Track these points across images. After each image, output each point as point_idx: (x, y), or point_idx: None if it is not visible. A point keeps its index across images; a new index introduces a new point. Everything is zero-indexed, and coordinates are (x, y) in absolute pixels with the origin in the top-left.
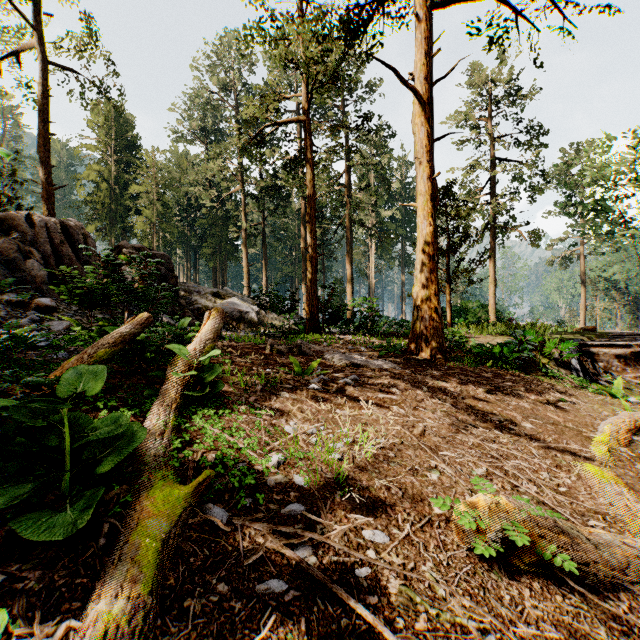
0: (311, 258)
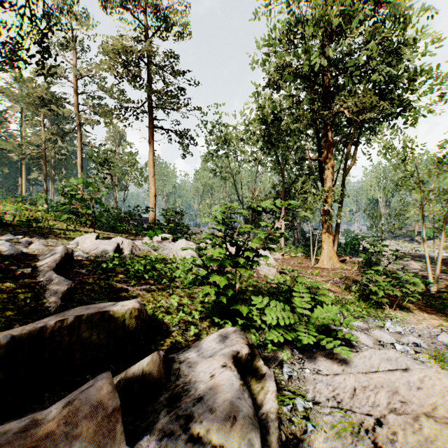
0: (46, 191)
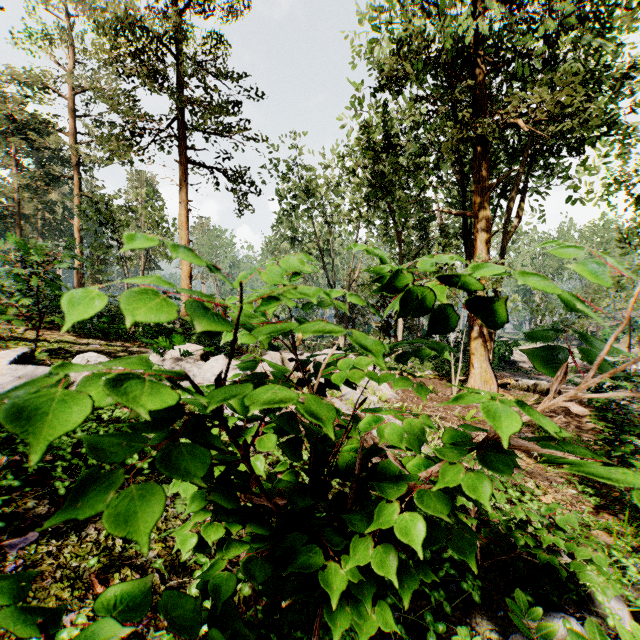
0: None
